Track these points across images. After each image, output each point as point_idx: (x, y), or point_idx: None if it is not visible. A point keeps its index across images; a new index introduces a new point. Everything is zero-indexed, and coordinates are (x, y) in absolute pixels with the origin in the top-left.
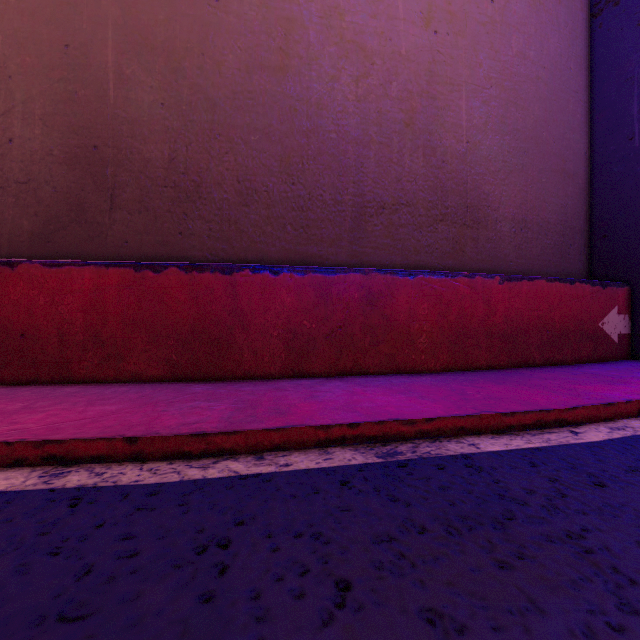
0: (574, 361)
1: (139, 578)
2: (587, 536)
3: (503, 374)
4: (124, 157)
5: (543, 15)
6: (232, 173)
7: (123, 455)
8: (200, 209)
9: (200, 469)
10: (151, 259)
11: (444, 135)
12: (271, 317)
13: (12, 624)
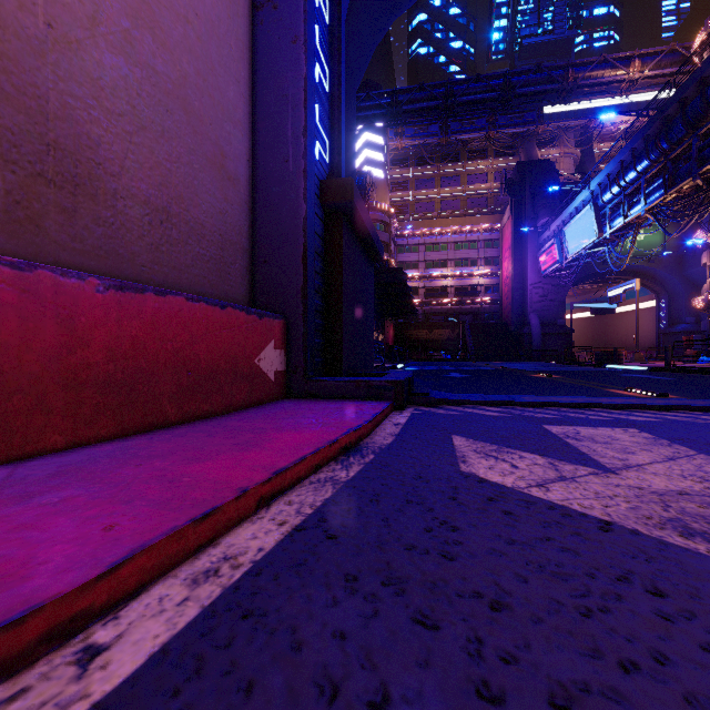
0: (226, 410)
1: None
2: None
3: (84, 459)
4: None
5: None
6: None
7: None
8: None
9: None
10: None
11: None
12: None
13: None
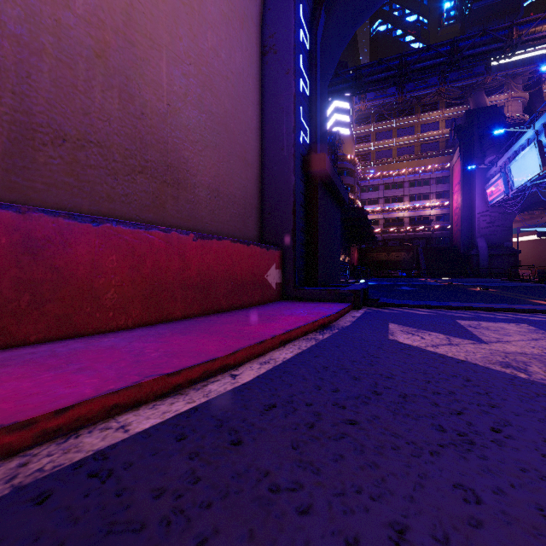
0: (250, 305)
1: None
2: None
3: (194, 323)
4: None
5: (231, 30)
6: None
7: None
8: None
9: None
10: None
11: (144, 87)
12: None
13: None
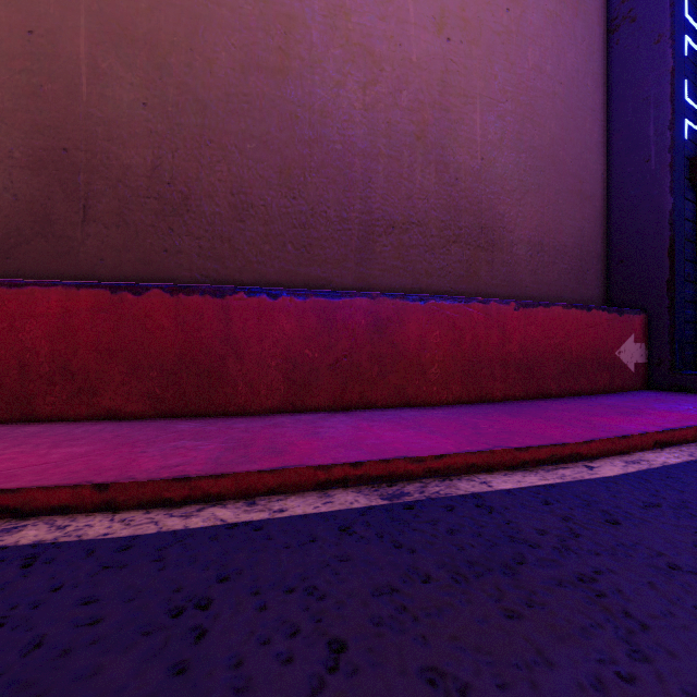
0: (591, 392)
1: (100, 649)
2: (599, 578)
3: (518, 406)
4: (99, 163)
5: (560, 28)
6: (225, 184)
7: (91, 504)
8: (188, 224)
9: (182, 518)
10: (131, 279)
11: (457, 150)
12: (269, 345)
13: None
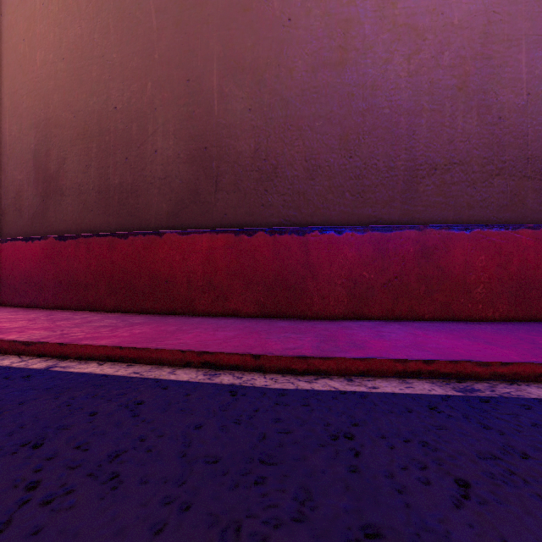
0: None
1: (299, 448)
2: None
3: None
4: (224, 153)
5: None
6: (301, 154)
7: (250, 366)
8: (277, 185)
9: (307, 382)
10: (242, 226)
11: (500, 92)
12: (335, 269)
13: (235, 458)
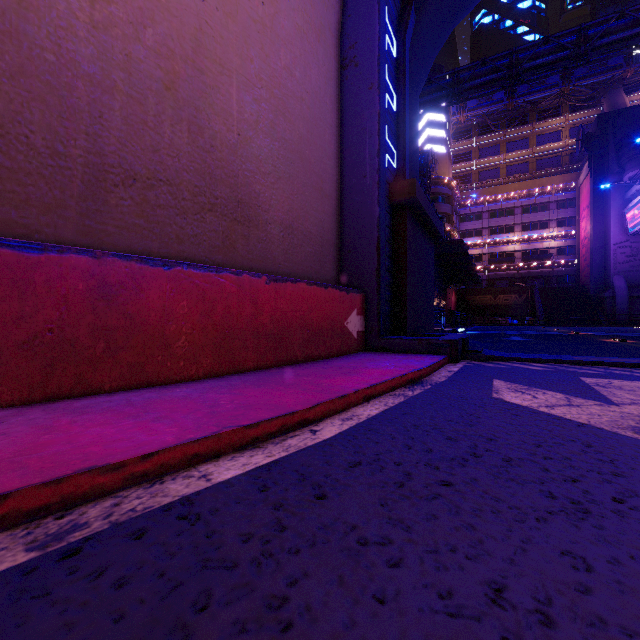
0: (328, 356)
1: None
2: (291, 594)
3: (267, 374)
4: None
5: (306, 44)
6: None
7: None
8: None
9: None
10: None
11: (213, 117)
12: None
13: None
